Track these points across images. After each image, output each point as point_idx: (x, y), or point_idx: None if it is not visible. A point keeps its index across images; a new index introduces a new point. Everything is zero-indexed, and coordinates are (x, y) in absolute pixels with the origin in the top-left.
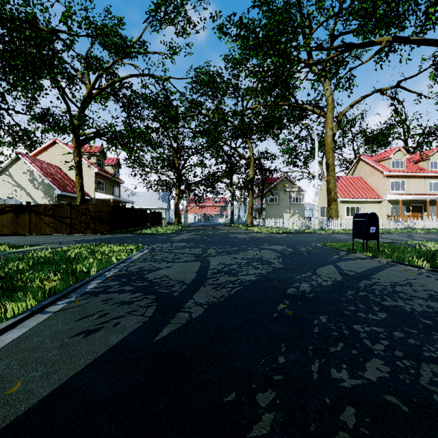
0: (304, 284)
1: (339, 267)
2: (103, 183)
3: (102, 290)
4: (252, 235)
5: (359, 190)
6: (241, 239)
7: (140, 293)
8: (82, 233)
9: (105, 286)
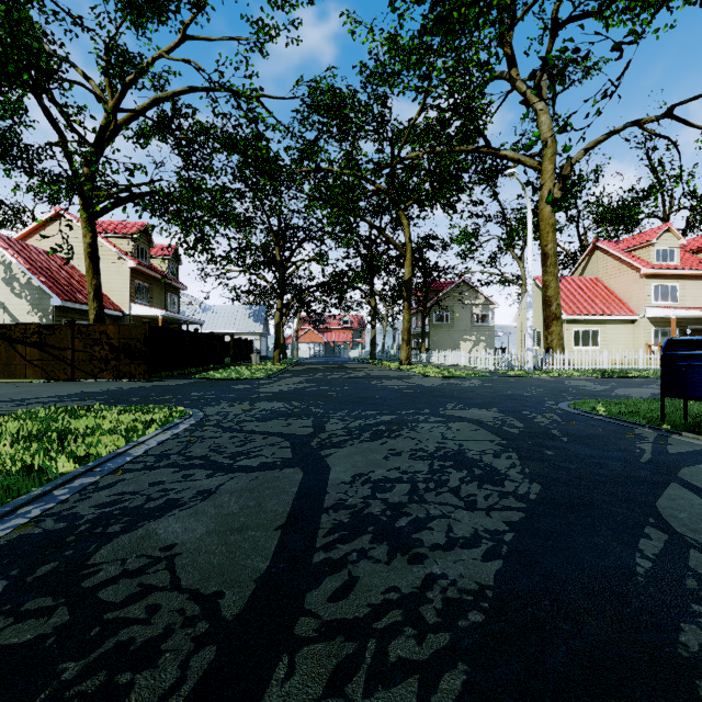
0: None
1: None
2: (148, 287)
3: None
4: (415, 383)
5: (597, 301)
6: (396, 391)
7: None
8: (95, 378)
9: None
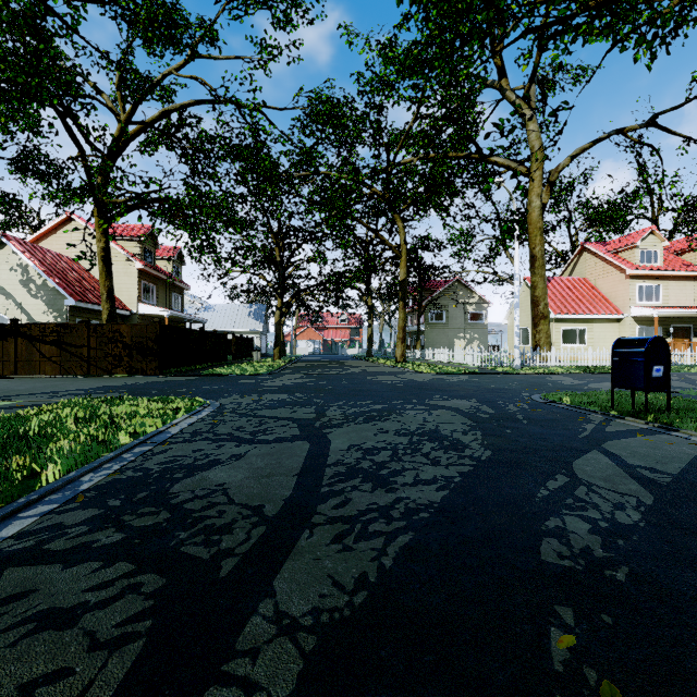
0: (573, 520)
1: (619, 459)
2: (153, 288)
3: (31, 547)
4: (408, 378)
5: (584, 300)
6: (389, 385)
7: (126, 565)
8: (109, 374)
9: (49, 528)
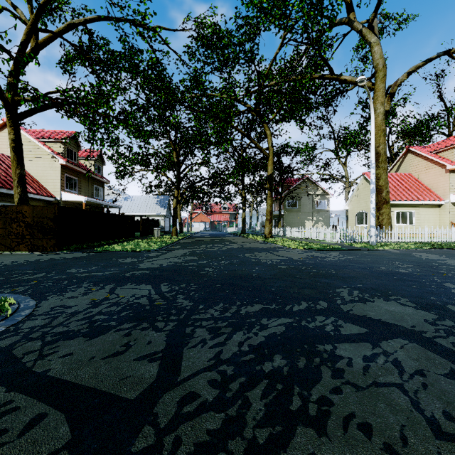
0: None
1: None
2: (76, 180)
3: None
4: (284, 256)
5: (412, 190)
6: (272, 266)
7: None
8: (12, 251)
9: None
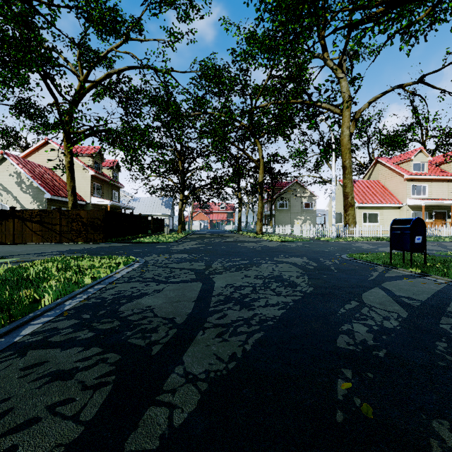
0: (358, 325)
1: (391, 292)
2: (100, 187)
3: (41, 340)
4: (264, 244)
5: (377, 195)
6: (252, 249)
7: (97, 349)
8: (73, 242)
9: (49, 330)
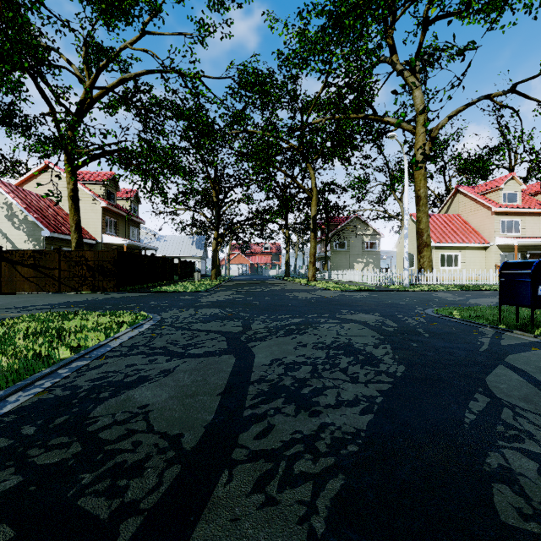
0: (515, 456)
1: (528, 375)
2: (115, 222)
3: None
4: (319, 294)
5: (458, 232)
6: (304, 300)
7: (4, 531)
8: (76, 291)
9: None
